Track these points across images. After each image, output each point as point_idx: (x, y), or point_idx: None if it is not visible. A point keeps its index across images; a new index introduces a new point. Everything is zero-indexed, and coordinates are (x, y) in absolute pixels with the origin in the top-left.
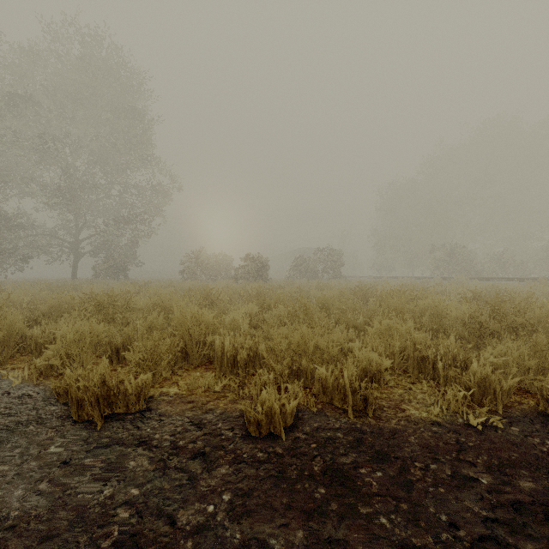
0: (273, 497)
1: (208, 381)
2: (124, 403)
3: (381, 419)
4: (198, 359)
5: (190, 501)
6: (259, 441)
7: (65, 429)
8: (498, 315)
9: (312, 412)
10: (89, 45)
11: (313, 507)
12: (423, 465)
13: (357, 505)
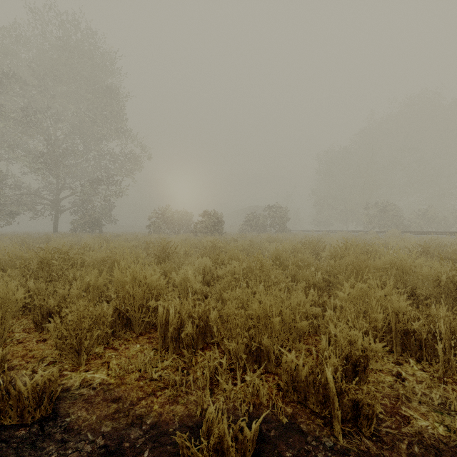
0: None
1: (144, 363)
2: (18, 410)
3: (383, 442)
4: (142, 326)
5: None
6: None
7: None
8: None
9: (280, 422)
10: (66, 28)
11: None
12: None
13: None
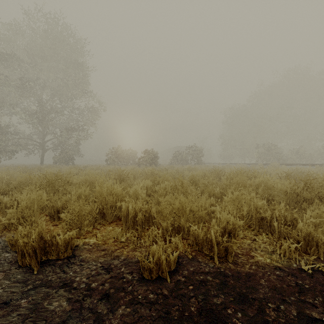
0: None
1: (116, 234)
2: (56, 252)
3: (238, 265)
4: (111, 218)
5: None
6: (150, 283)
7: (11, 272)
8: (309, 188)
9: (188, 258)
10: (50, 24)
11: None
12: (275, 306)
13: None
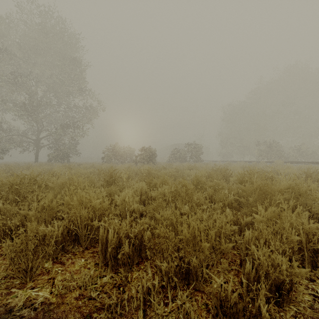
0: None
1: (84, 281)
2: None
3: None
4: (88, 241)
5: None
6: None
7: None
8: None
9: None
10: (44, 16)
11: None
12: None
13: None
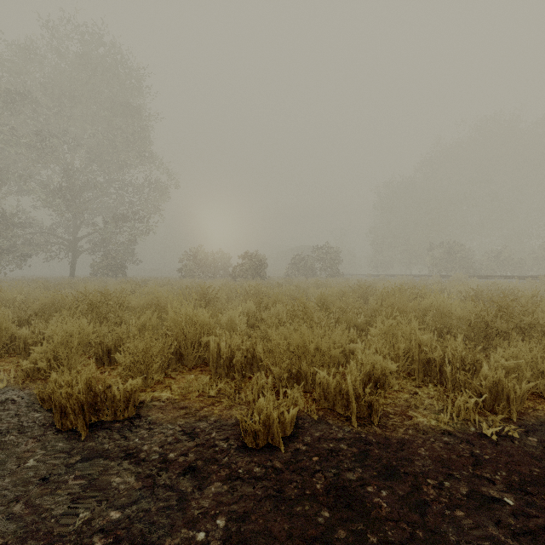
0: (271, 522)
1: (202, 385)
2: (112, 410)
3: (387, 428)
4: (193, 361)
5: (177, 527)
6: (256, 453)
7: (47, 439)
8: (505, 314)
9: (313, 419)
10: (87, 43)
11: (316, 534)
12: (436, 482)
13: (366, 532)
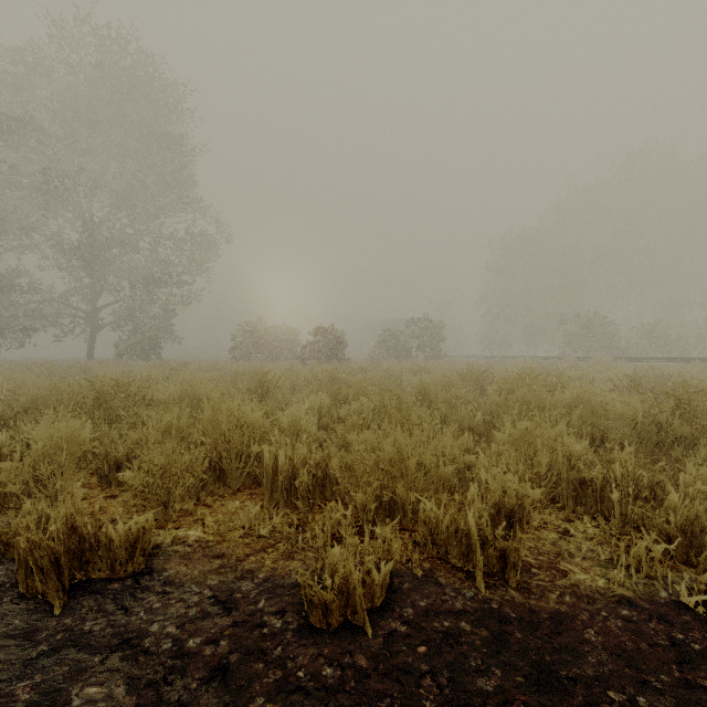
0: None
1: (249, 518)
2: (108, 562)
3: (531, 593)
4: (239, 479)
5: None
6: (327, 639)
7: (0, 612)
8: (687, 412)
9: (415, 576)
10: (109, 50)
11: None
12: (624, 697)
13: None
